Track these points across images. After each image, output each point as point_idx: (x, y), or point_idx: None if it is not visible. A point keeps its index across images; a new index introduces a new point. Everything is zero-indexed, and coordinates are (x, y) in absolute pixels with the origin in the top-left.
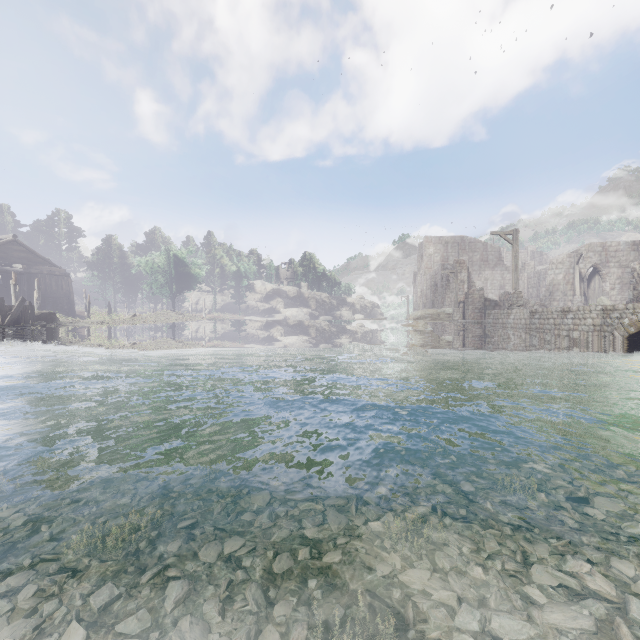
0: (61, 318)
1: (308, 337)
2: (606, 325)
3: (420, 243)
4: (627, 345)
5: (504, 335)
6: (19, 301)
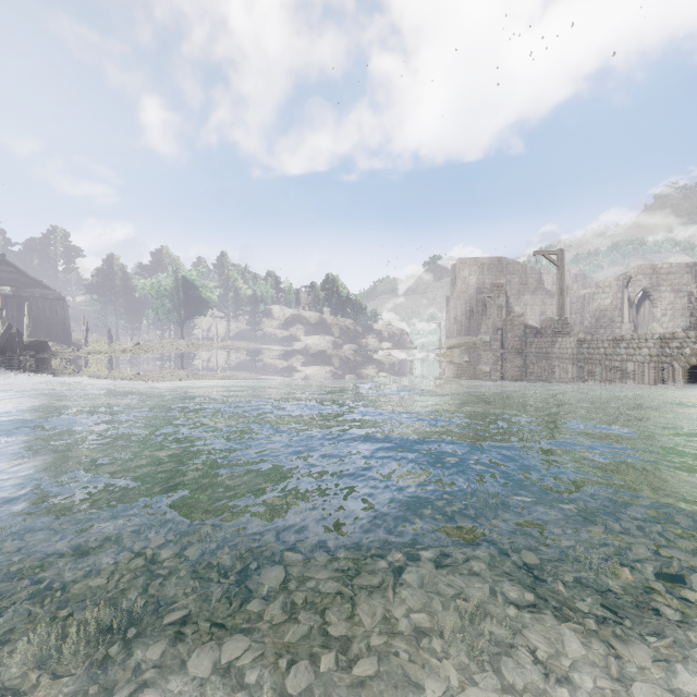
0: (54, 347)
1: (331, 368)
2: (664, 355)
3: (453, 265)
4: (688, 378)
5: (548, 366)
6: (5, 328)
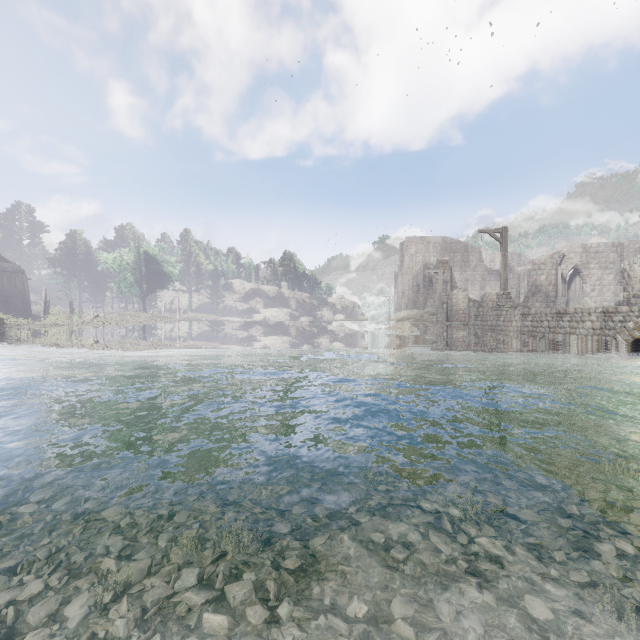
0: (8, 319)
1: (287, 339)
2: (607, 329)
3: (402, 243)
4: (631, 350)
5: (493, 338)
6: None
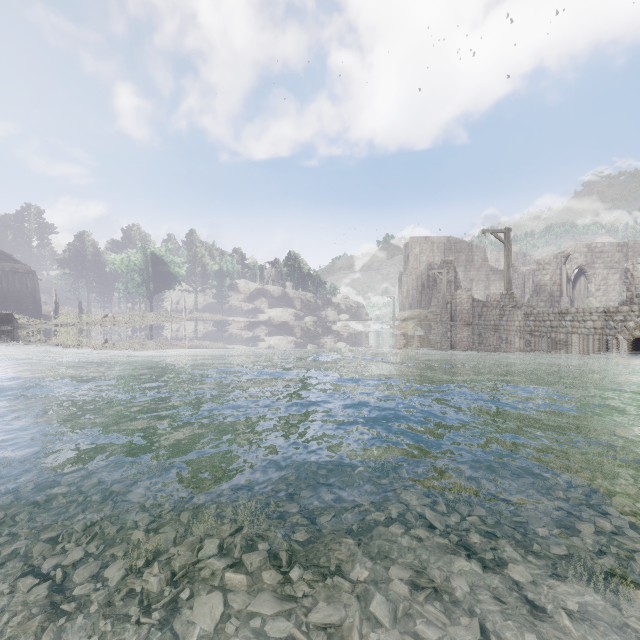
0: (21, 319)
1: (292, 339)
2: (608, 328)
3: (406, 243)
4: (631, 349)
5: (496, 337)
6: None
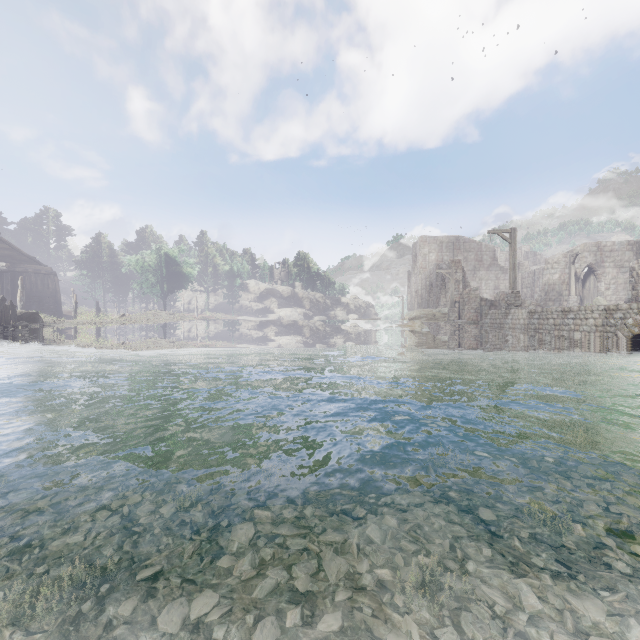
0: (45, 318)
1: (302, 337)
2: (609, 325)
3: (415, 243)
4: (631, 346)
5: (502, 335)
6: None
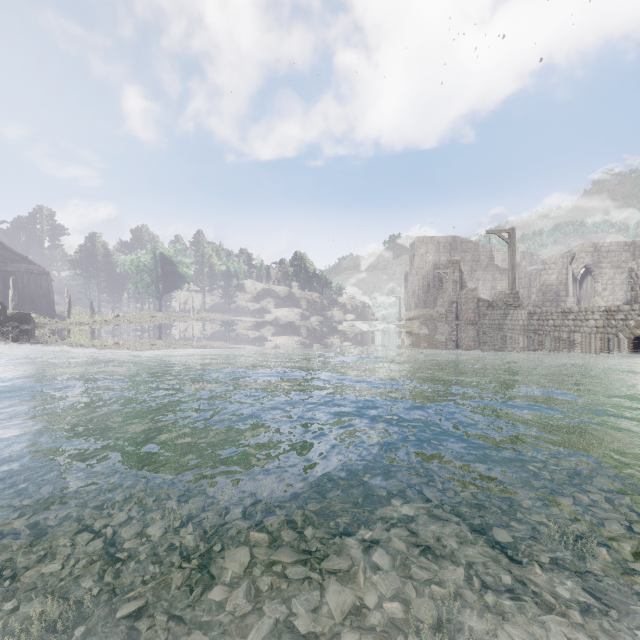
0: (37, 319)
1: (299, 338)
2: (610, 327)
3: (412, 243)
4: (632, 348)
5: (501, 336)
6: None
